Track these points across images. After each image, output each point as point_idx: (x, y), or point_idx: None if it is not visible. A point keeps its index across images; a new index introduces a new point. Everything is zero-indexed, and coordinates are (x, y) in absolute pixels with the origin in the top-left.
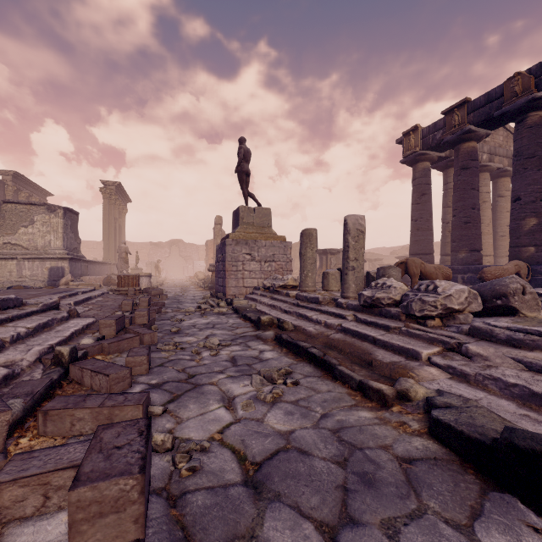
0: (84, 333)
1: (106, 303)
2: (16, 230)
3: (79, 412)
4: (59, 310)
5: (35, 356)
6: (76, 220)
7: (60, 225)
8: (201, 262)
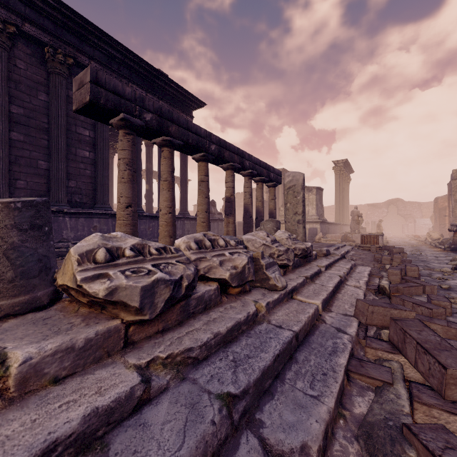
0: (371, 276)
1: (361, 256)
2: None
3: (433, 325)
4: (345, 259)
5: (365, 286)
6: (321, 194)
7: (314, 200)
8: (424, 220)
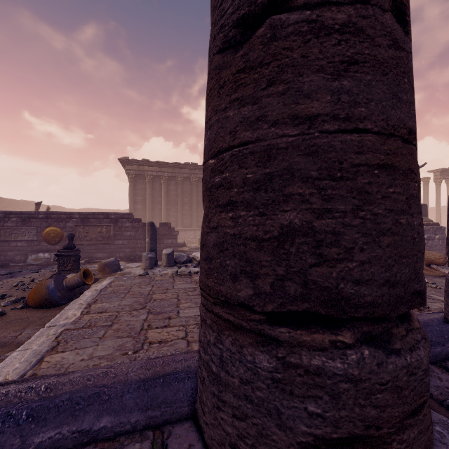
0: None
1: None
2: None
3: None
4: None
5: None
6: None
7: None
8: None
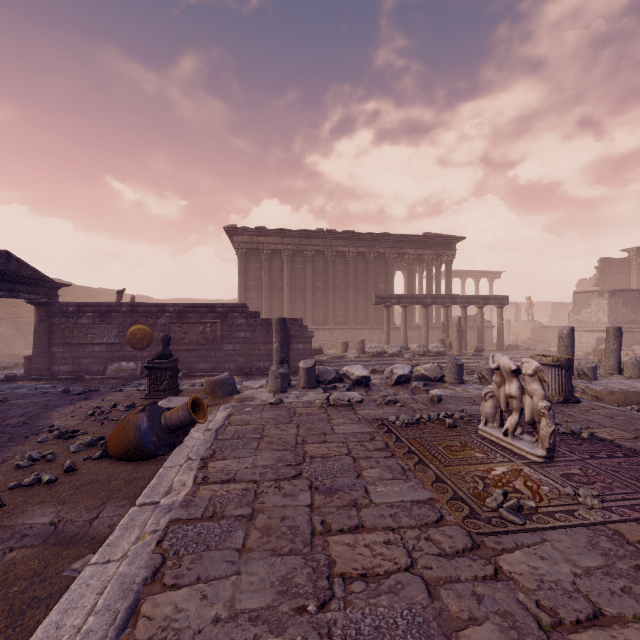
0: None
1: None
2: (581, 311)
3: None
4: None
5: None
6: (636, 296)
7: (606, 305)
8: None
